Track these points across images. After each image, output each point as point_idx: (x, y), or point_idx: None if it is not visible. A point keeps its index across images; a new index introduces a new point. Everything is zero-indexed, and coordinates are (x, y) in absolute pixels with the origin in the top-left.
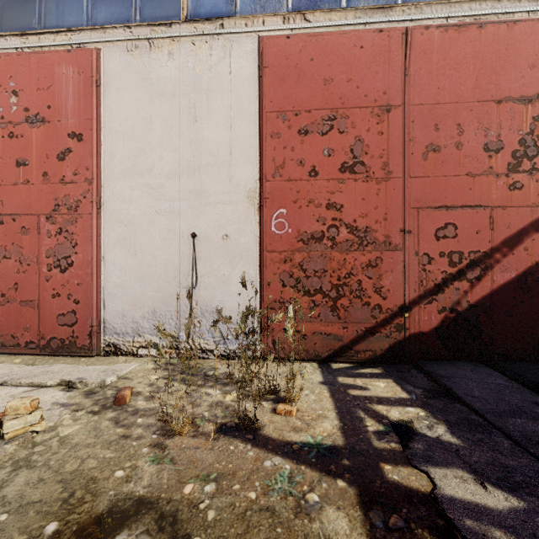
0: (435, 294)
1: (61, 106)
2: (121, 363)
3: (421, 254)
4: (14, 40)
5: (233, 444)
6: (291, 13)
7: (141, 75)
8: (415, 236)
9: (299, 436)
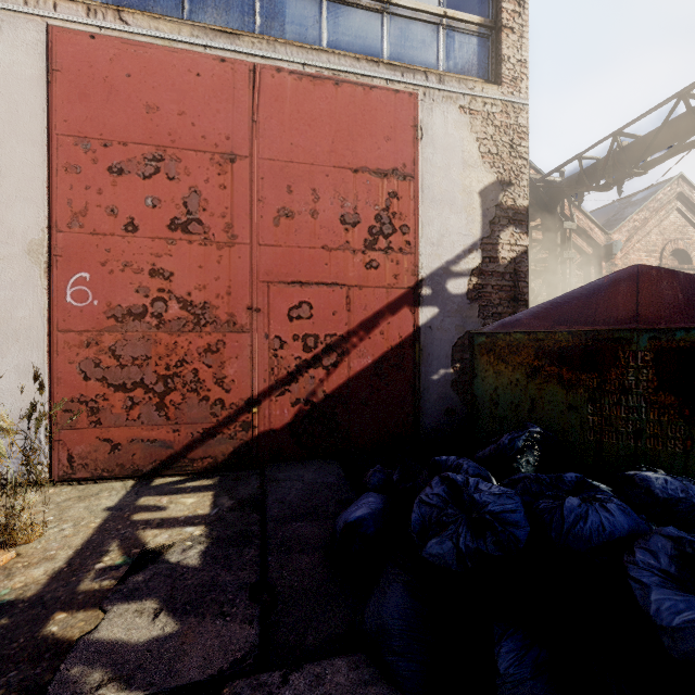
0: (289, 384)
1: None
2: None
3: (272, 337)
4: None
5: None
6: (100, 6)
7: None
8: (265, 315)
9: None
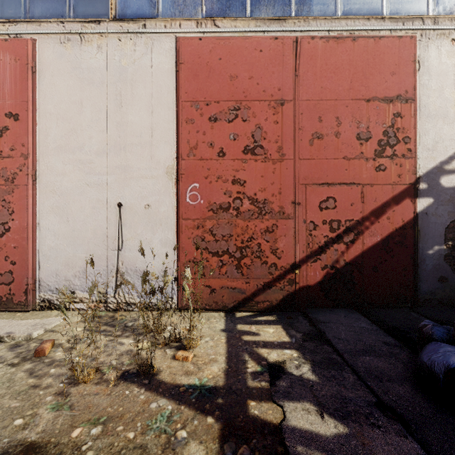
0: (319, 254)
1: None
2: (53, 317)
3: (308, 222)
4: None
5: (130, 389)
6: (203, 19)
7: (72, 64)
8: (303, 207)
9: (188, 379)
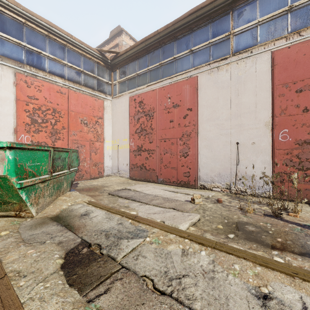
0: None
1: (184, 100)
2: (208, 192)
3: None
4: (168, 80)
5: (272, 219)
6: (291, 35)
7: (214, 82)
8: None
9: (302, 222)
